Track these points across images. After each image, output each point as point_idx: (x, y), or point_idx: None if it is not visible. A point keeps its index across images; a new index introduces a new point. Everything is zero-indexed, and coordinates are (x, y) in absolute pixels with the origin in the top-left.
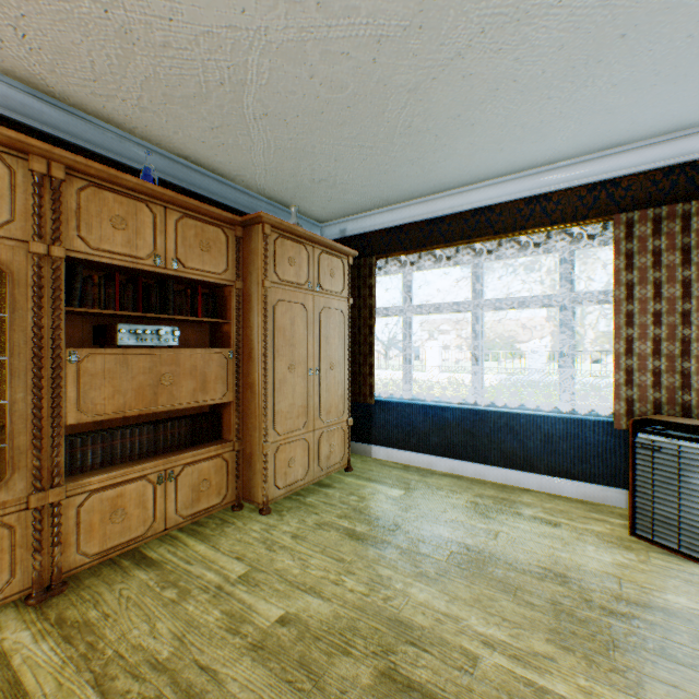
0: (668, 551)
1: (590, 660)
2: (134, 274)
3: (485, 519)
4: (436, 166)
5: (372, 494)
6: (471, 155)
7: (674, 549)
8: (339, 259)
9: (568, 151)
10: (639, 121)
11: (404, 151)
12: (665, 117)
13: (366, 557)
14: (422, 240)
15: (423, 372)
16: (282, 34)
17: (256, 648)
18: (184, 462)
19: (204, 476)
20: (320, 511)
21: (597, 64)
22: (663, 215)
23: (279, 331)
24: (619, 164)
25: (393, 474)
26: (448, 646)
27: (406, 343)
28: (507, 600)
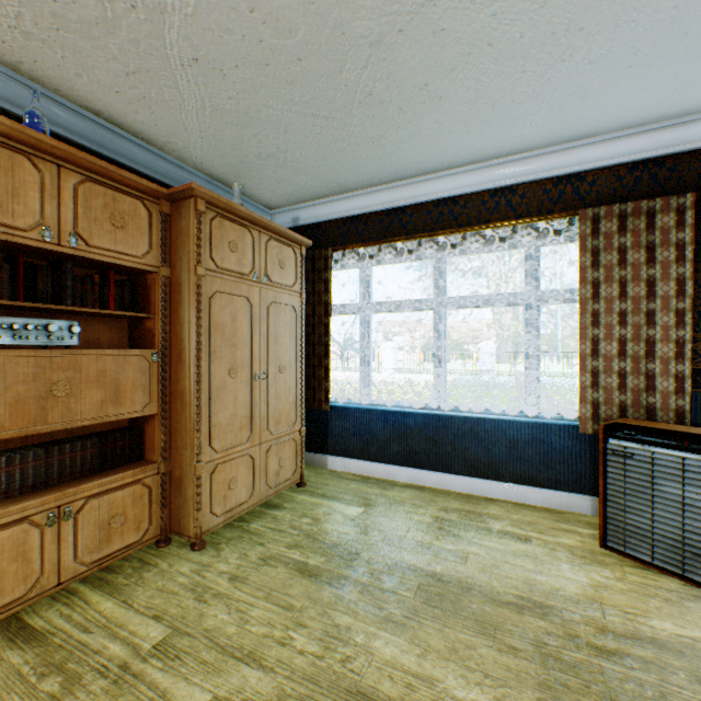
0: (642, 563)
1: None
2: (15, 251)
3: (453, 538)
4: (398, 147)
5: (328, 514)
6: (436, 137)
7: (647, 562)
8: (290, 248)
9: (536, 139)
10: (609, 110)
11: (364, 125)
12: (634, 107)
13: (320, 601)
14: (382, 232)
15: (379, 374)
16: None
17: None
18: (87, 494)
19: (117, 509)
20: (266, 541)
21: (579, 33)
22: (629, 212)
23: (216, 328)
24: (585, 157)
25: (351, 488)
26: None
27: (365, 343)
28: (487, 646)
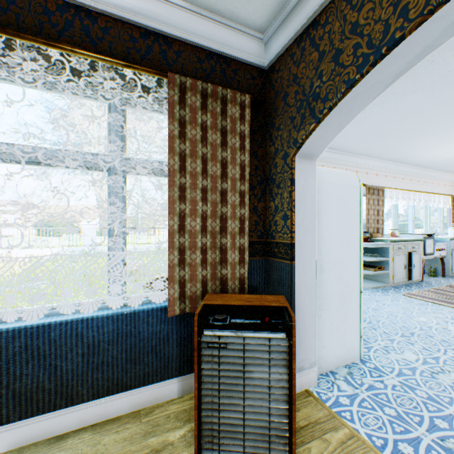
0: None
1: None
2: None
3: None
4: None
5: None
6: None
7: None
8: None
9: None
10: None
11: None
12: None
13: None
14: None
15: None
16: None
17: None
18: None
19: None
20: None
21: None
22: (210, 92)
23: None
24: (174, 21)
25: None
26: None
27: None
28: None
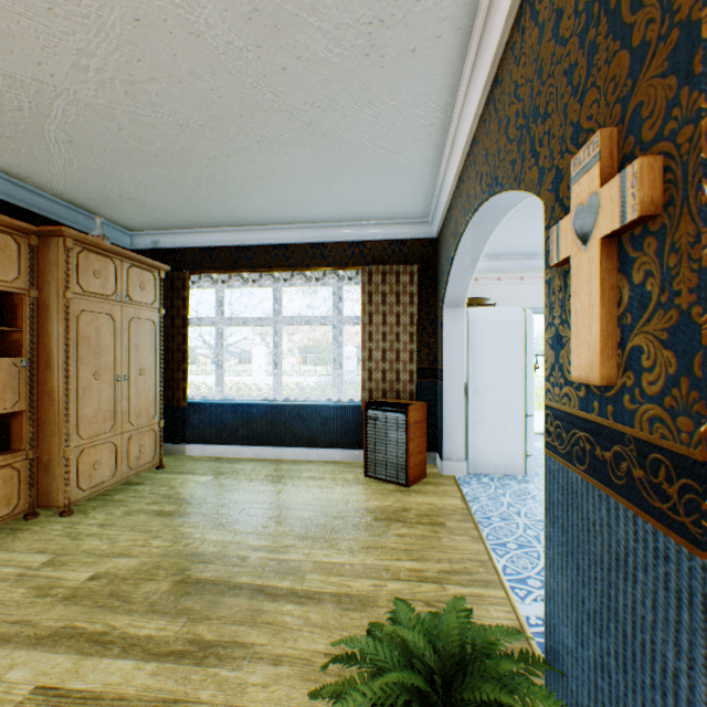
0: (382, 480)
1: (315, 540)
2: None
3: (275, 484)
4: (241, 208)
5: (184, 483)
6: (267, 207)
7: (384, 479)
8: (151, 272)
9: (335, 217)
10: (371, 210)
11: (212, 193)
12: (384, 211)
13: (173, 525)
14: (233, 263)
15: (251, 377)
16: (92, 99)
17: (68, 598)
18: None
19: None
20: (130, 503)
21: (336, 177)
22: (387, 271)
23: (83, 340)
24: (366, 232)
25: (206, 466)
26: (230, 556)
27: (220, 351)
28: (276, 525)
